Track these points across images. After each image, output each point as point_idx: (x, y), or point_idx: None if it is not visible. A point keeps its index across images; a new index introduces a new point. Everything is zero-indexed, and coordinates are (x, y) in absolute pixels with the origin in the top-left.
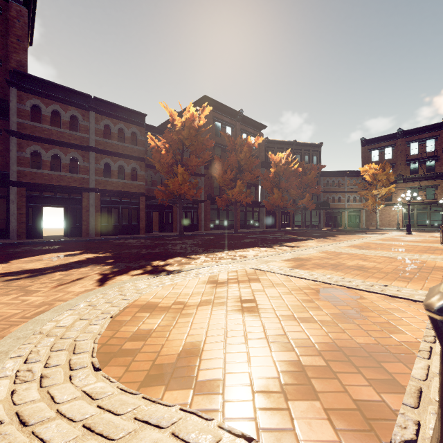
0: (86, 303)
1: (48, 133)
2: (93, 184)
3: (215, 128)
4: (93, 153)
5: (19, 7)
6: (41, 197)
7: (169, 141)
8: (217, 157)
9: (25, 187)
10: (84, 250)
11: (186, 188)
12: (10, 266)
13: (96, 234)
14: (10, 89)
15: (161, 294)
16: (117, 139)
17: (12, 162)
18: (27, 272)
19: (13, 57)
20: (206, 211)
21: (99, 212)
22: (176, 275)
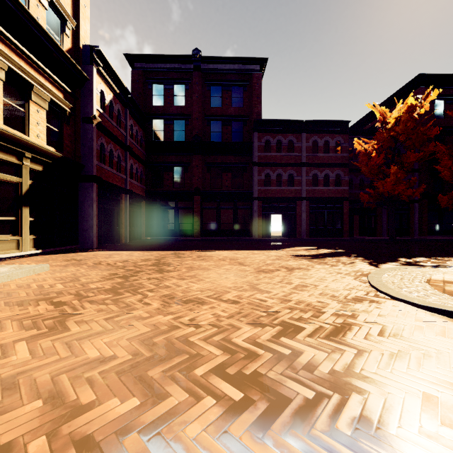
0: (389, 274)
1: (274, 158)
2: (304, 194)
3: (434, 108)
4: (304, 167)
5: (257, 74)
6: (270, 207)
7: (380, 142)
8: (440, 145)
9: (261, 200)
10: (316, 247)
11: (401, 188)
12: (289, 252)
13: (306, 236)
14: (254, 134)
15: (448, 278)
16: (323, 151)
17: (255, 184)
18: (306, 256)
19: (254, 111)
20: (420, 213)
21: (308, 217)
22: (445, 269)
